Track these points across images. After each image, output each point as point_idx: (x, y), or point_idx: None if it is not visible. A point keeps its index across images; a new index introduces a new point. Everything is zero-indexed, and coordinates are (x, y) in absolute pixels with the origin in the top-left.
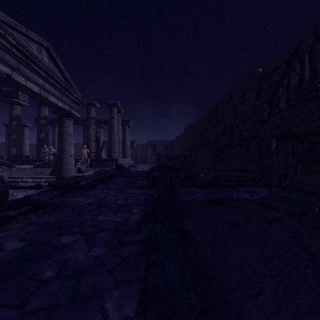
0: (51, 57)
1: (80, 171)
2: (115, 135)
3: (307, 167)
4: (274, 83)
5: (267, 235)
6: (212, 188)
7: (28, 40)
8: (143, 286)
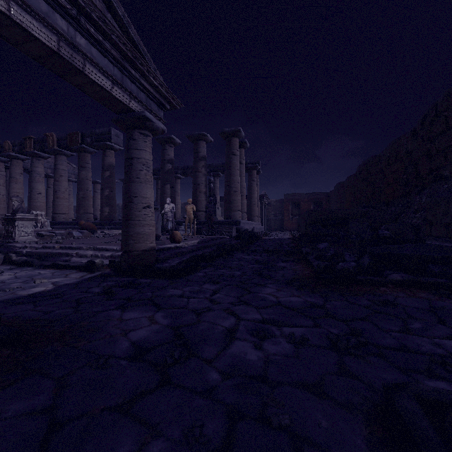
0: None
1: (174, 239)
2: (236, 182)
3: None
4: None
5: None
6: None
7: None
8: None
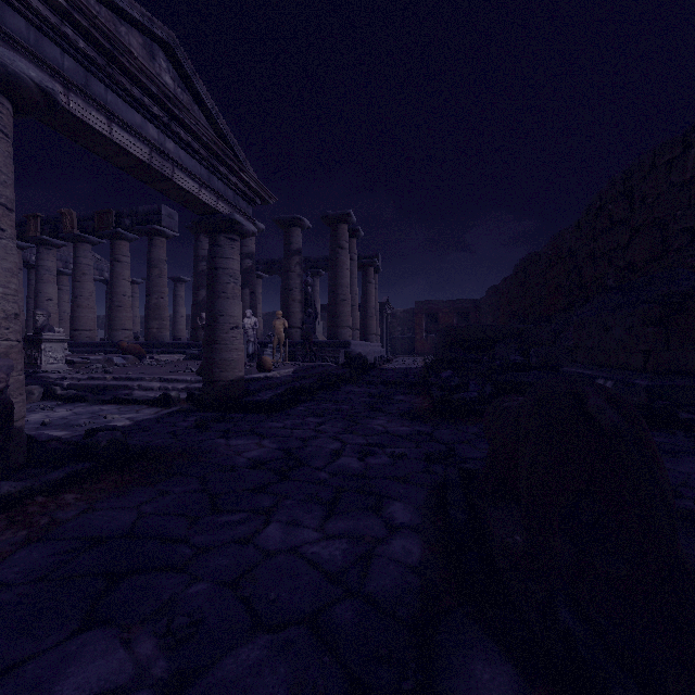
0: (180, 74)
1: (263, 367)
2: (345, 287)
3: None
4: None
5: None
6: (657, 431)
7: (117, 21)
8: None
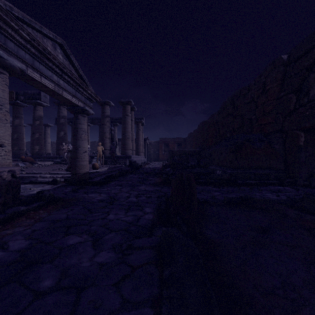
0: (65, 54)
1: (95, 167)
2: (129, 132)
3: None
4: (302, 69)
5: (311, 247)
6: (230, 187)
7: (43, 37)
8: (156, 312)
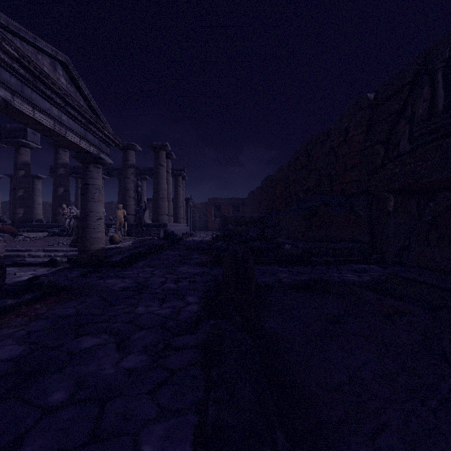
0: (70, 77)
1: (113, 241)
2: (164, 190)
3: (445, 235)
4: (391, 114)
5: (388, 337)
6: (302, 266)
7: (37, 52)
8: (201, 418)
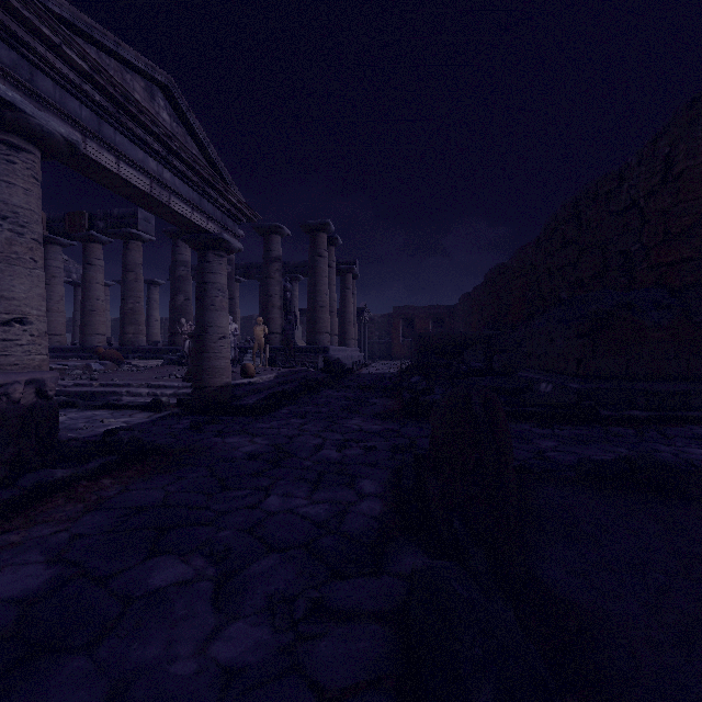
0: (176, 110)
1: (246, 373)
2: (324, 294)
3: None
4: None
5: None
6: (581, 426)
7: (124, 69)
8: None
